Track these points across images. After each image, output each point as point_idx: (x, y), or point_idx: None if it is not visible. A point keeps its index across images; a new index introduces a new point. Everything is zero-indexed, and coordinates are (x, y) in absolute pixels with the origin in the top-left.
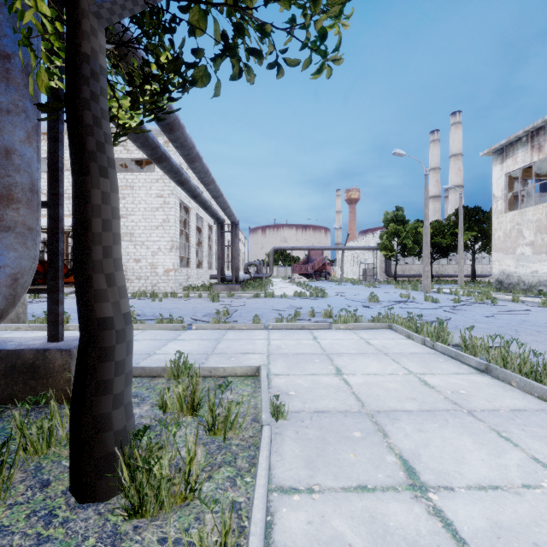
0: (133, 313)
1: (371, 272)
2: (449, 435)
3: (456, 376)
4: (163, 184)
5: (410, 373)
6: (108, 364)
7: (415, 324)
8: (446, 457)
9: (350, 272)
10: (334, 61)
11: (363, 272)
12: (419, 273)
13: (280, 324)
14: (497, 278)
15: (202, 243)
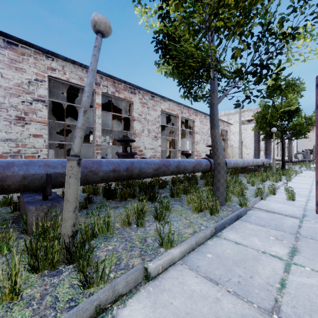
0: None
1: None
2: None
3: None
4: None
5: None
6: (284, 164)
7: None
8: None
9: None
10: (308, 138)
11: None
12: None
13: (307, 169)
14: None
15: None
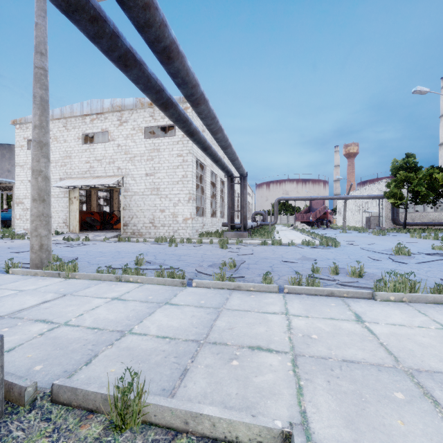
0: (142, 261)
1: (375, 220)
2: None
3: None
4: (182, 145)
5: None
6: None
7: None
8: None
9: (352, 220)
10: None
11: (366, 220)
12: (431, 221)
13: (299, 287)
14: None
15: (215, 195)
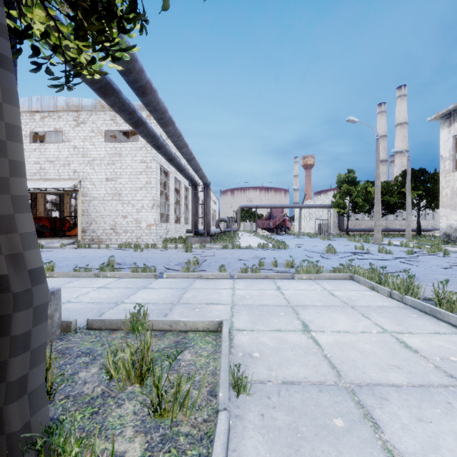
0: (114, 262)
1: (325, 227)
2: None
3: (438, 336)
4: (146, 151)
5: (385, 332)
6: None
7: (379, 275)
8: None
9: (307, 227)
10: None
11: (318, 227)
12: (368, 228)
13: (245, 274)
14: (444, 231)
15: (179, 202)
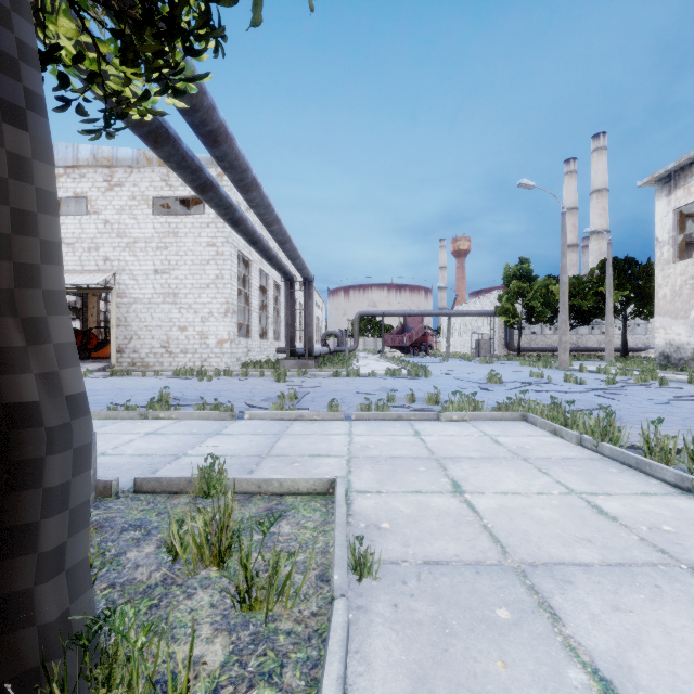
0: (168, 396)
1: (486, 344)
2: (673, 620)
3: (647, 499)
4: (216, 229)
5: (571, 493)
6: (27, 494)
7: (564, 414)
8: (685, 676)
9: (459, 344)
10: None
11: (476, 344)
12: (550, 346)
13: (367, 412)
14: (661, 351)
15: (266, 306)
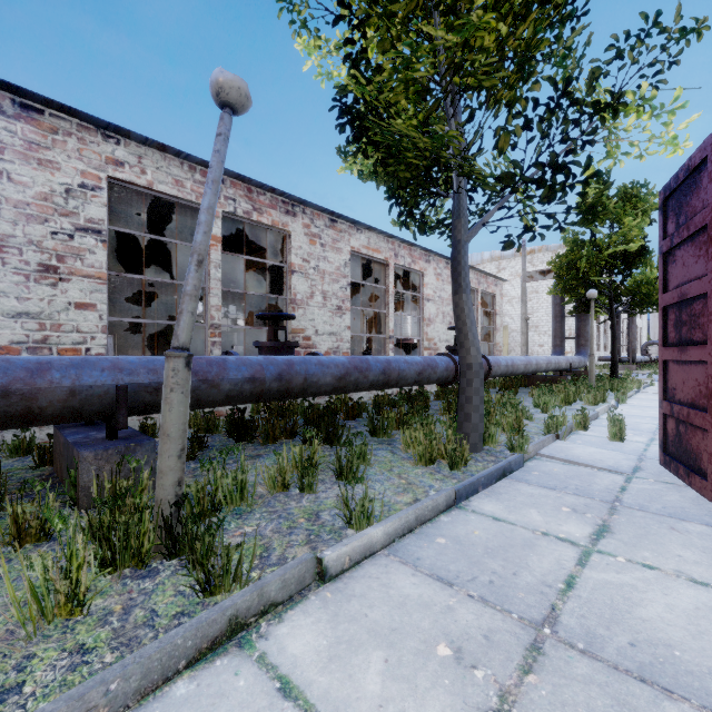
0: None
1: None
2: None
3: None
4: None
5: None
6: (616, 368)
7: None
8: None
9: None
10: None
11: None
12: None
13: None
14: None
15: None
